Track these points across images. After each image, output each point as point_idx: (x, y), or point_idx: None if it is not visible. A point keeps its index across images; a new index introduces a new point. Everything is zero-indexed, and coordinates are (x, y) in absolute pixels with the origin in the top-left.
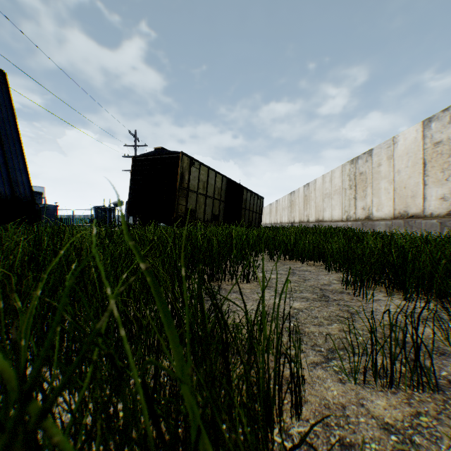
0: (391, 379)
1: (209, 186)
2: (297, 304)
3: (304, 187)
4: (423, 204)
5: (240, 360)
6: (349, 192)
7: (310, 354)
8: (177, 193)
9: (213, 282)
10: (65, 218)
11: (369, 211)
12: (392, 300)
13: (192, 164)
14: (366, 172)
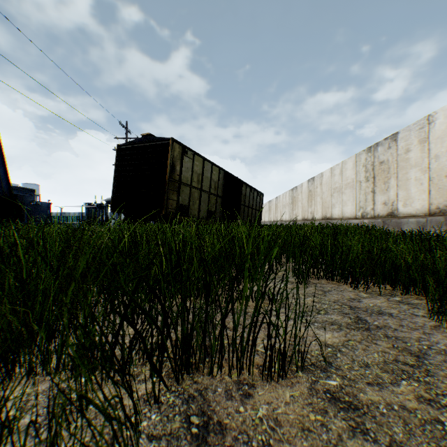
0: None
1: (204, 179)
2: None
3: (308, 182)
4: None
5: None
6: (365, 184)
7: None
8: (167, 186)
9: (190, 374)
10: (59, 215)
11: (393, 207)
12: None
13: (184, 153)
14: (388, 160)
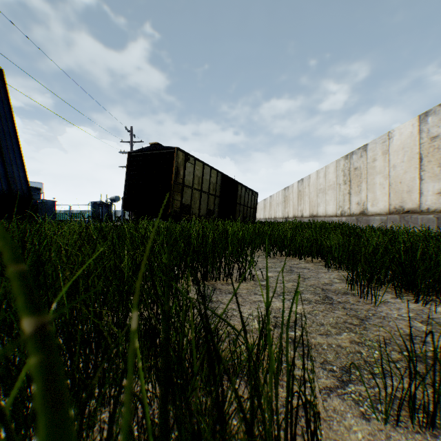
0: (432, 419)
1: (204, 181)
2: (299, 308)
3: (298, 183)
4: (420, 199)
5: (240, 408)
6: (343, 187)
7: (321, 375)
8: (172, 188)
9: (207, 281)
10: (63, 213)
11: (364, 206)
12: (402, 303)
13: (187, 159)
14: (360, 167)
